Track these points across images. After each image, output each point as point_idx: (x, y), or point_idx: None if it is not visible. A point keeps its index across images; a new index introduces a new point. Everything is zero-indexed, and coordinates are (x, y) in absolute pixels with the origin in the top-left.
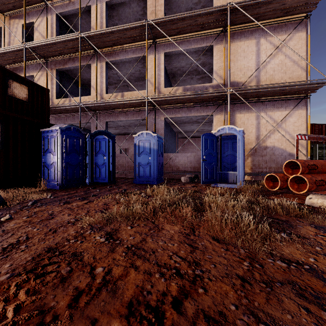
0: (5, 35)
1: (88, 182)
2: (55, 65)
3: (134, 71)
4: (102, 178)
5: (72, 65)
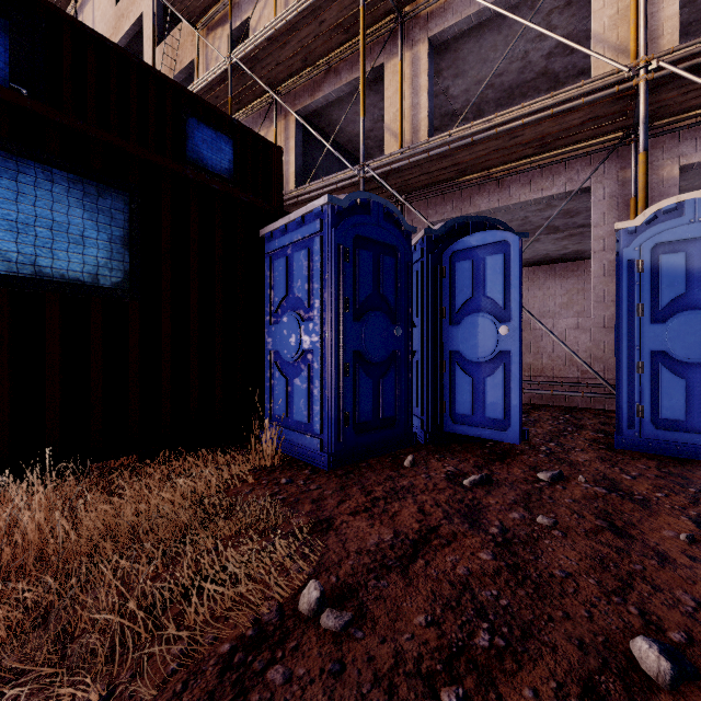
0: (200, 75)
1: (423, 432)
2: (293, 102)
3: (503, 64)
4: (485, 418)
5: (333, 87)
